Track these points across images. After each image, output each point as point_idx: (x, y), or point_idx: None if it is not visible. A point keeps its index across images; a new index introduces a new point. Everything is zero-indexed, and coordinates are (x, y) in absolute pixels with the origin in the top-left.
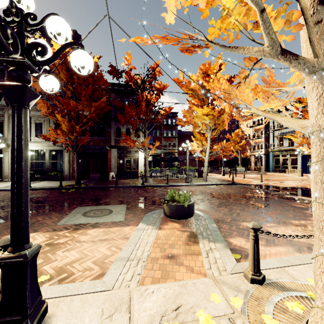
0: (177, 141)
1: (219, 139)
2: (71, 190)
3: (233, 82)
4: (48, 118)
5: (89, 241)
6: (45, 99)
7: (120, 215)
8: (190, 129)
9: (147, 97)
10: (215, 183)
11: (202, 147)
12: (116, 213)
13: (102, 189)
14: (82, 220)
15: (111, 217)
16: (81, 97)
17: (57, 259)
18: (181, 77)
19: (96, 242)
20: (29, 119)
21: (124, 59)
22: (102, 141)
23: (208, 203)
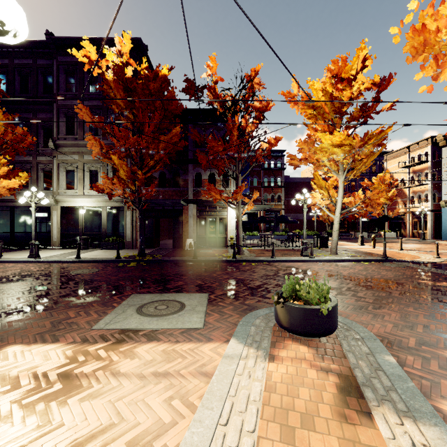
0: (284, 193)
1: (350, 188)
2: (131, 263)
3: (386, 87)
4: (105, 164)
5: (134, 374)
6: (102, 138)
7: (196, 316)
8: (302, 175)
9: (240, 125)
10: (353, 257)
11: (328, 200)
12: (190, 310)
13: (173, 263)
14: (133, 323)
15: (181, 319)
16: (144, 128)
17: (63, 424)
18: (295, 88)
19: (147, 378)
20: (82, 165)
21: (206, 67)
22: (176, 193)
23: (353, 297)
